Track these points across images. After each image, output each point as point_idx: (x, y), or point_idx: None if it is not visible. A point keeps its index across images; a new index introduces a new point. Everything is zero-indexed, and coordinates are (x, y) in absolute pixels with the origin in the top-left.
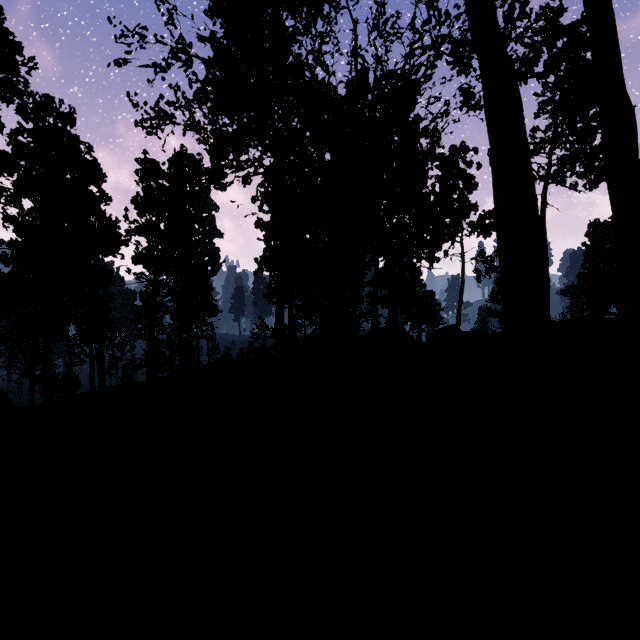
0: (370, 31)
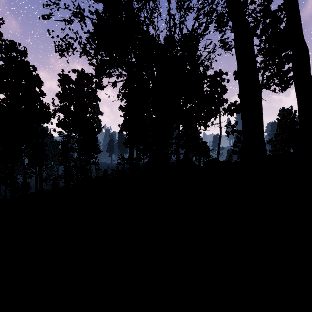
0: (177, 3)
